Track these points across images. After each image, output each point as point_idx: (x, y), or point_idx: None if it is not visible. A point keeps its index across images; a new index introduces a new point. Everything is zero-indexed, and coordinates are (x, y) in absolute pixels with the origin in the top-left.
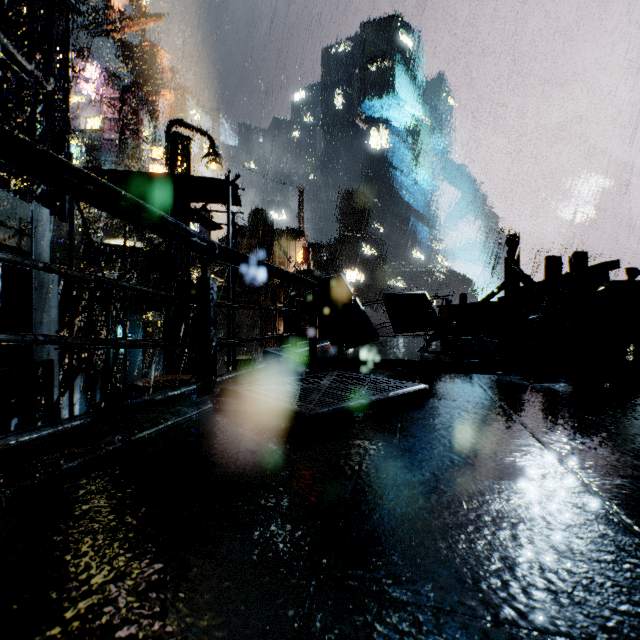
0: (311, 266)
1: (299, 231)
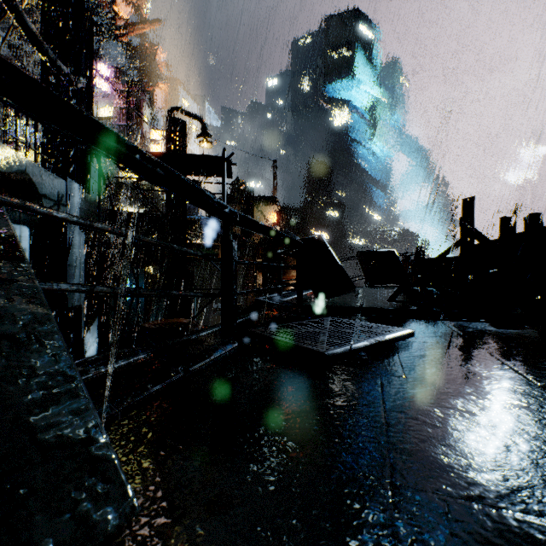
0: (283, 227)
1: (273, 197)
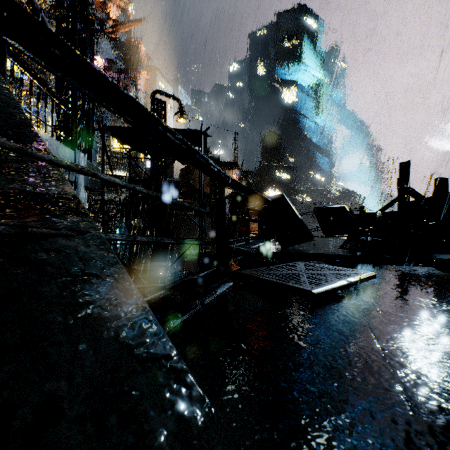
0: None
1: (235, 163)
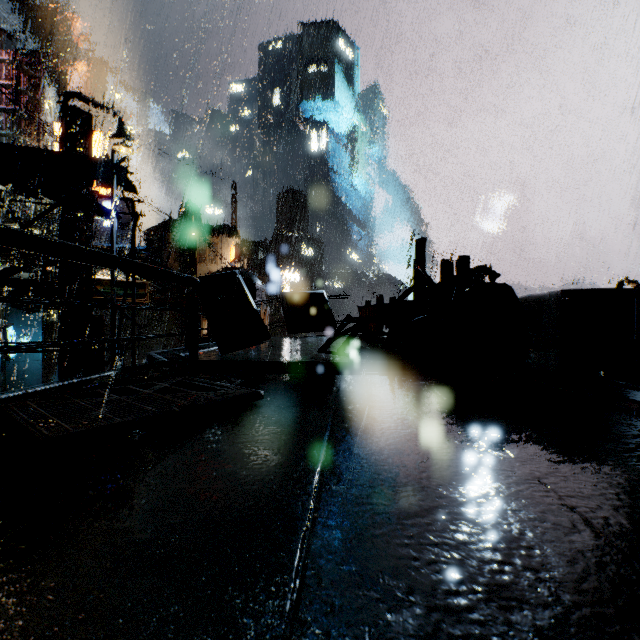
0: (245, 264)
1: (232, 228)
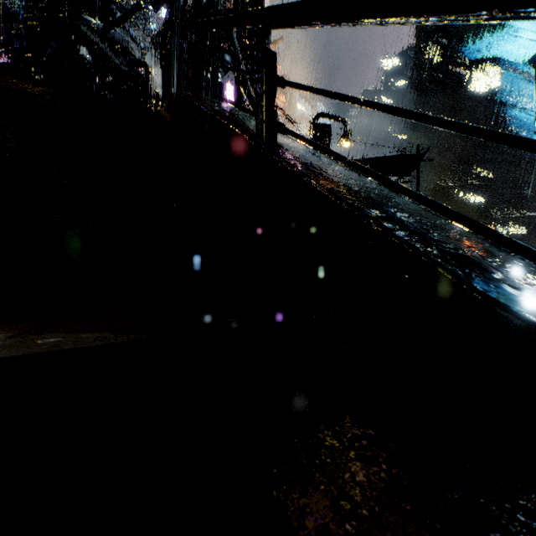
0: None
1: None
